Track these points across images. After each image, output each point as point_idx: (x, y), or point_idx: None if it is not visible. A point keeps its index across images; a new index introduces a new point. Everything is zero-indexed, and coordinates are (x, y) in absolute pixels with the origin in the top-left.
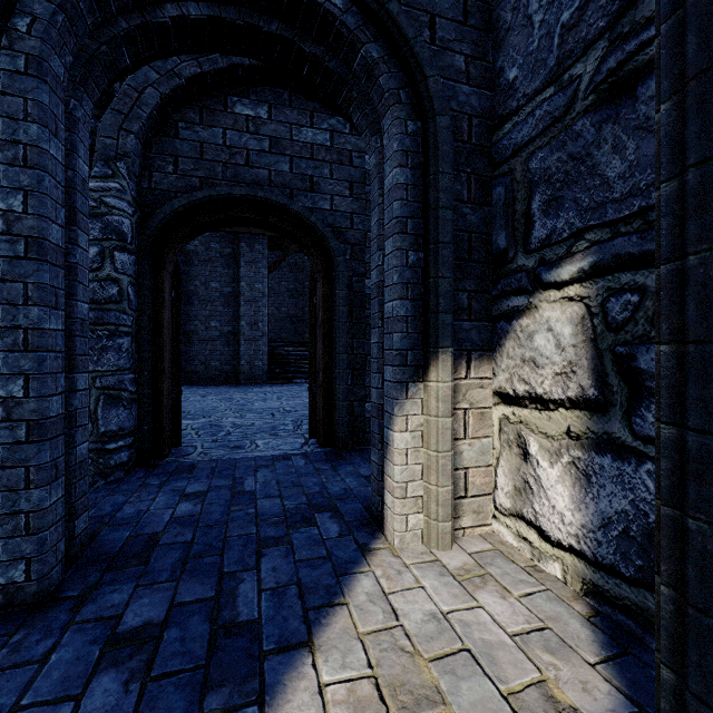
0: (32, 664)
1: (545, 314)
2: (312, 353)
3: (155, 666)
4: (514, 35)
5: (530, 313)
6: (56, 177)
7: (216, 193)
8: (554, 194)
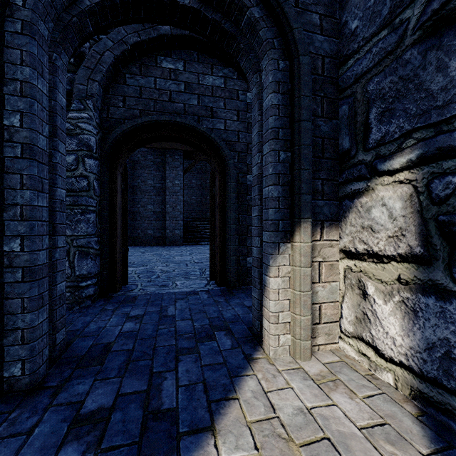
0: (22, 435)
1: (380, 194)
2: (212, 224)
3: (104, 441)
4: None
5: (368, 193)
6: (42, 104)
7: (150, 119)
8: (387, 107)
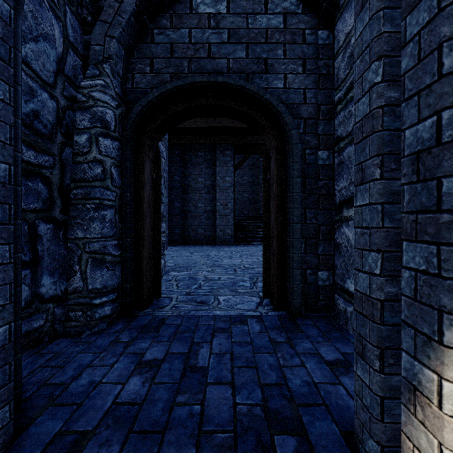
0: None
1: None
2: (266, 223)
3: None
4: None
5: None
6: None
7: (182, 83)
8: None
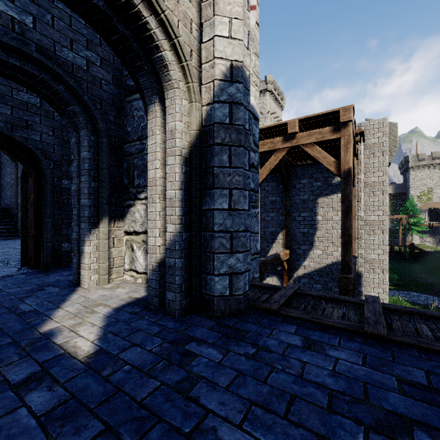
0: None
1: (138, 207)
2: (24, 218)
3: None
4: (130, 117)
5: (134, 206)
6: None
7: None
8: (140, 173)
